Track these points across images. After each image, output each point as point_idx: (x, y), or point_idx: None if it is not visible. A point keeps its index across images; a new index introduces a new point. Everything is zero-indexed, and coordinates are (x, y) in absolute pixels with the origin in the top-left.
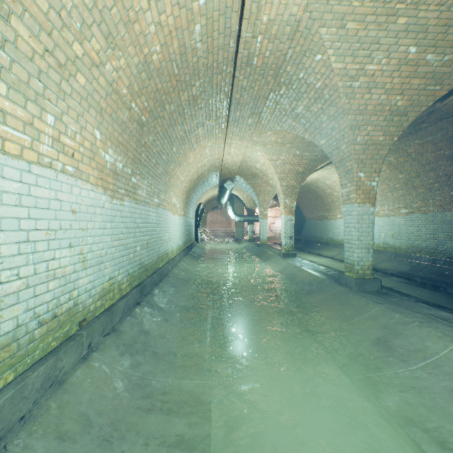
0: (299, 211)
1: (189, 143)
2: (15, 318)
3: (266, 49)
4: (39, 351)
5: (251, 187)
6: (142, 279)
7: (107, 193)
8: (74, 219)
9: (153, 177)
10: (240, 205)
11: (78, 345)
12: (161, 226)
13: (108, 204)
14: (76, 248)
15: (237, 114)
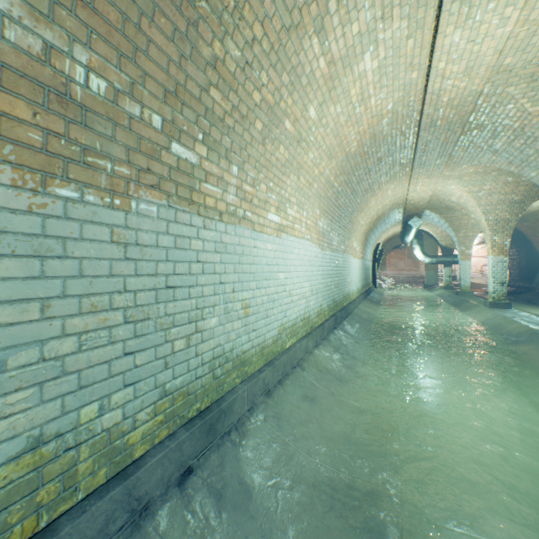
0: (530, 248)
1: (371, 191)
2: (296, 313)
3: (449, 114)
4: (300, 334)
5: (446, 222)
6: (334, 312)
7: (320, 247)
8: (309, 266)
9: (341, 228)
10: (431, 243)
11: (312, 338)
12: (344, 270)
13: (320, 255)
14: (309, 283)
15: (422, 159)
